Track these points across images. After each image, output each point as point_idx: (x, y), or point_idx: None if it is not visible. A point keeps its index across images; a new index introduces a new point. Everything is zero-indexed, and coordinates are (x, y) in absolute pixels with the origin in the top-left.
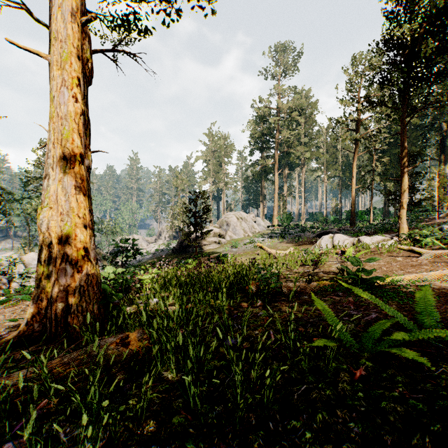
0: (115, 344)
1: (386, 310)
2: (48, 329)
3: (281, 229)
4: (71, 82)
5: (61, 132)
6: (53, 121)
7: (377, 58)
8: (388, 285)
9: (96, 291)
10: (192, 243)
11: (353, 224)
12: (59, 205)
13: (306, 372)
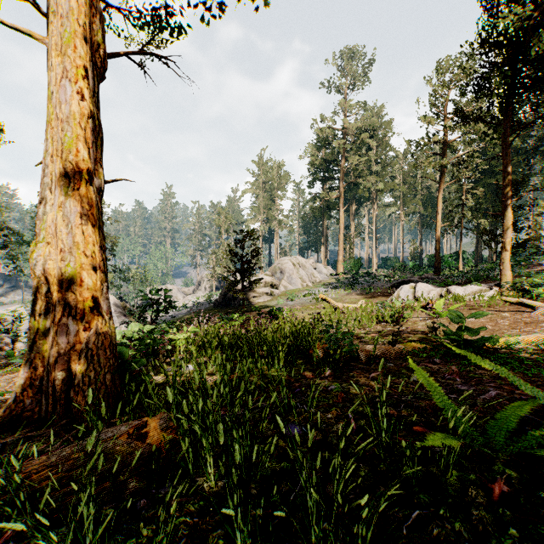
0: (129, 434)
1: (520, 387)
2: (44, 407)
3: (348, 278)
4: (76, 73)
5: (62, 140)
6: (51, 126)
7: (469, 64)
8: (502, 349)
9: (110, 356)
10: (238, 294)
11: (438, 271)
12: (59, 239)
13: (413, 484)
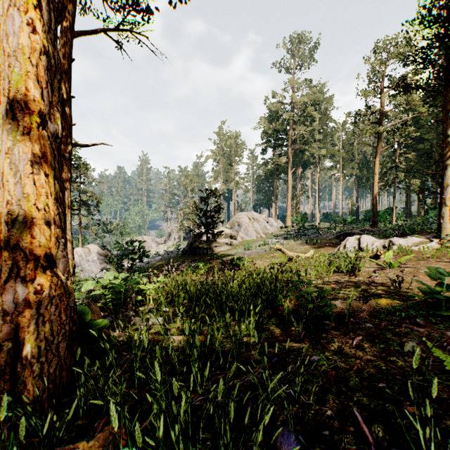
0: None
1: None
2: None
3: (295, 230)
4: (26, 3)
5: (10, 78)
6: None
7: (403, 44)
8: None
9: (65, 321)
10: (202, 244)
11: (376, 224)
12: (6, 190)
13: None
